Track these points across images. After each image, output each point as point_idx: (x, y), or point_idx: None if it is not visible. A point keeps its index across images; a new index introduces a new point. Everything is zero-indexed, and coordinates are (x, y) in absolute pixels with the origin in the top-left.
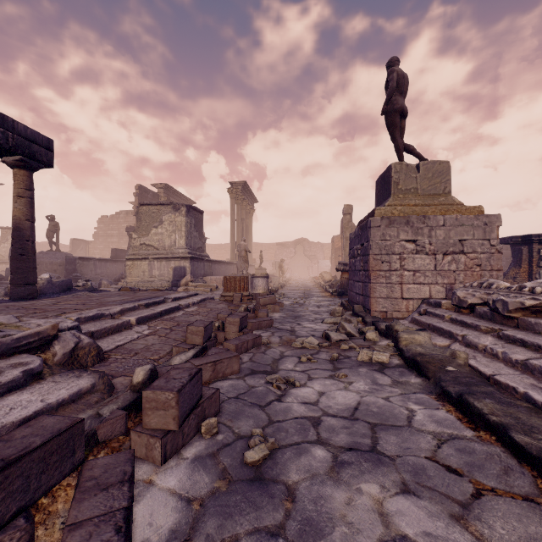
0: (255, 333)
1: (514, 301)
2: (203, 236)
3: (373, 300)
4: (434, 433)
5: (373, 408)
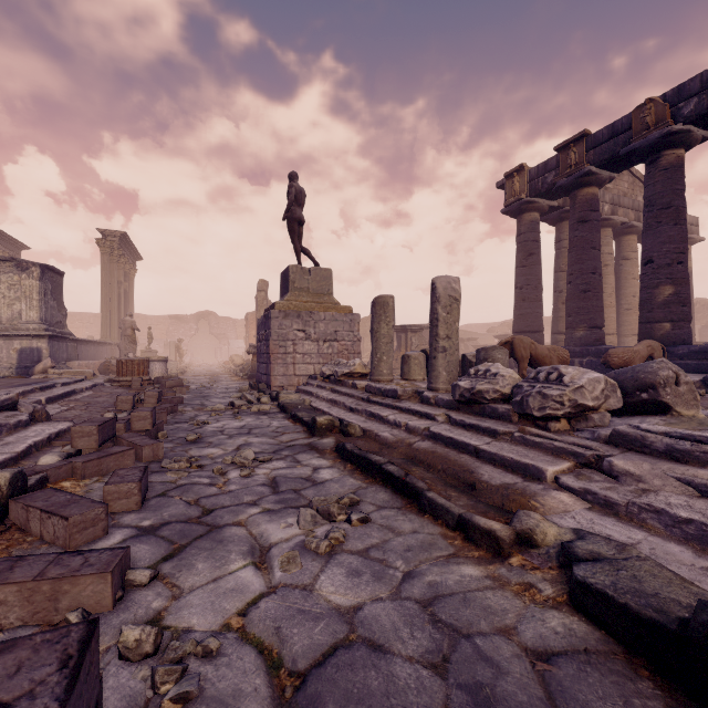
0: None
1: (340, 370)
2: (64, 306)
3: (273, 377)
4: (277, 426)
5: (253, 425)
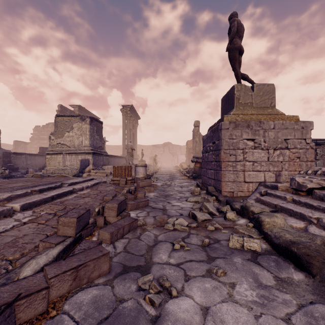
0: (133, 213)
1: None
2: (103, 139)
3: (223, 183)
4: None
5: None
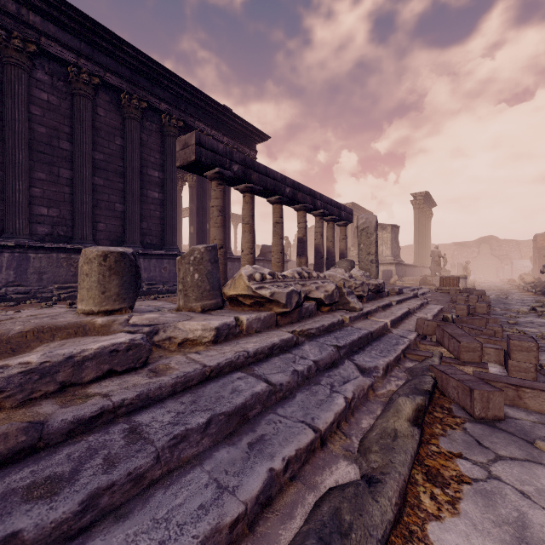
0: None
1: None
2: (398, 246)
3: None
4: None
5: None
